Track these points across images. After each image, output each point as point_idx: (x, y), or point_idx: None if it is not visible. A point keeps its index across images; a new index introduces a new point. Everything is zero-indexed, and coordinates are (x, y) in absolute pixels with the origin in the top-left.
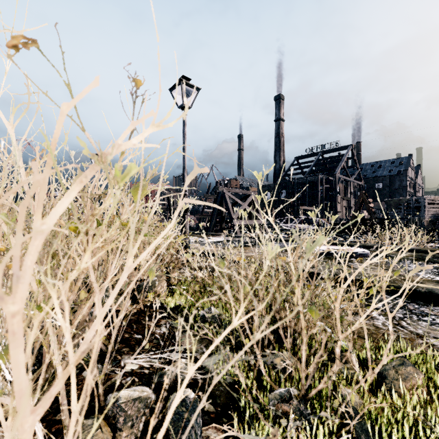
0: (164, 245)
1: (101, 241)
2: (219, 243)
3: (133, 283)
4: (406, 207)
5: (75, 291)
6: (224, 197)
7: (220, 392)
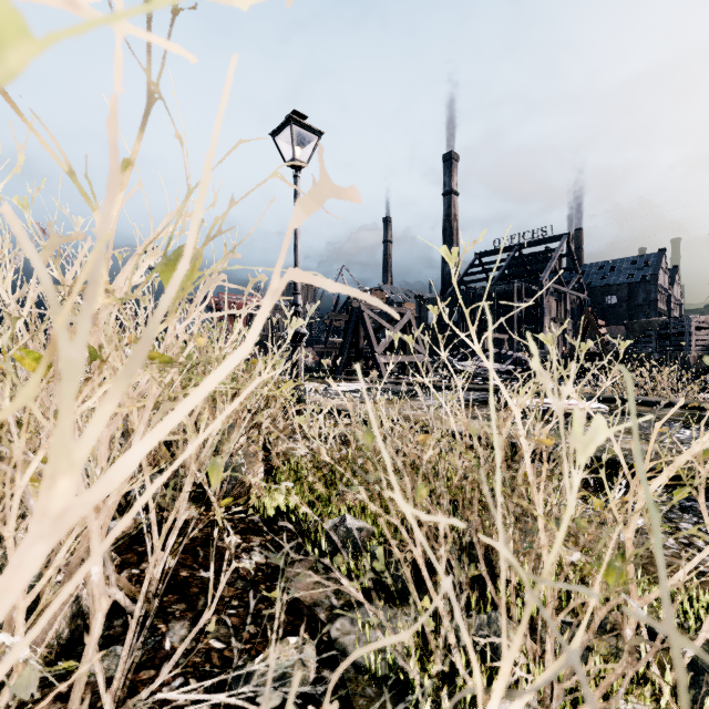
0: (220, 419)
1: (98, 396)
2: (354, 393)
3: (80, 576)
4: (659, 334)
5: None
6: (362, 317)
7: (368, 702)
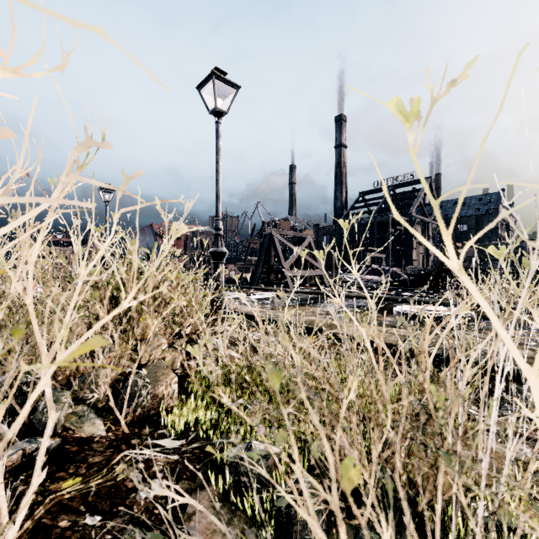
0: None
1: None
2: (266, 300)
3: None
4: None
5: None
6: (273, 240)
7: None
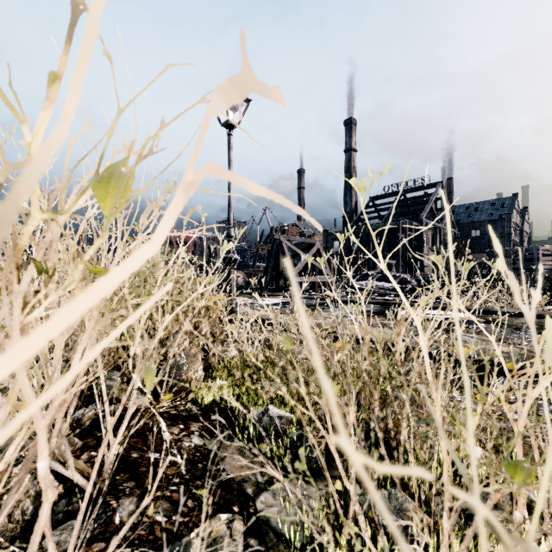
0: (119, 330)
1: (43, 307)
2: (275, 305)
3: None
4: (513, 260)
5: (8, 404)
6: (281, 246)
7: None
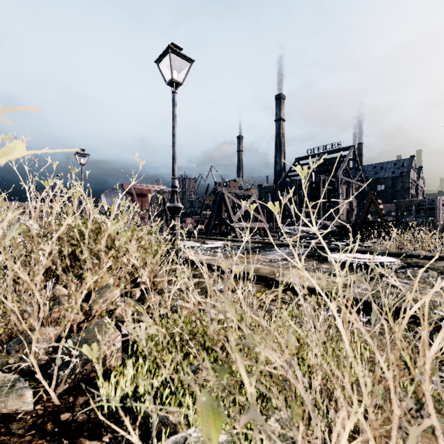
0: None
1: None
2: (217, 249)
3: None
4: (416, 209)
5: None
6: (223, 198)
7: None
